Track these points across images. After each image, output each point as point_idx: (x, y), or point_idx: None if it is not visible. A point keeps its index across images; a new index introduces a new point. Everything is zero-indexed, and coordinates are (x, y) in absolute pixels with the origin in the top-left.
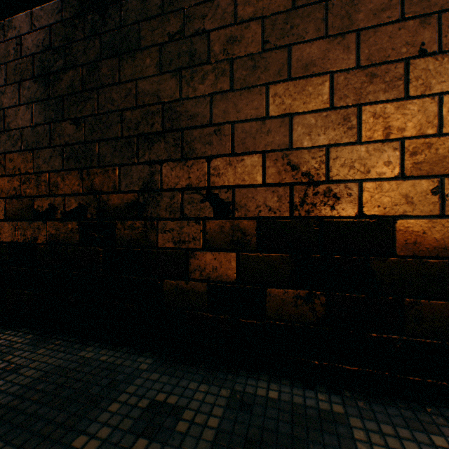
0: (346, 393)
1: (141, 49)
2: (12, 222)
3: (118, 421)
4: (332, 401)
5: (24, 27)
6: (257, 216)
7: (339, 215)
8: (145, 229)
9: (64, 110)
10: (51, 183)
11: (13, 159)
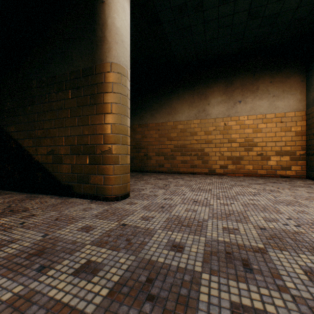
0: (23, 192)
1: None
2: None
3: None
4: (17, 193)
5: None
6: (14, 154)
7: (25, 154)
8: None
9: None
10: None
11: None
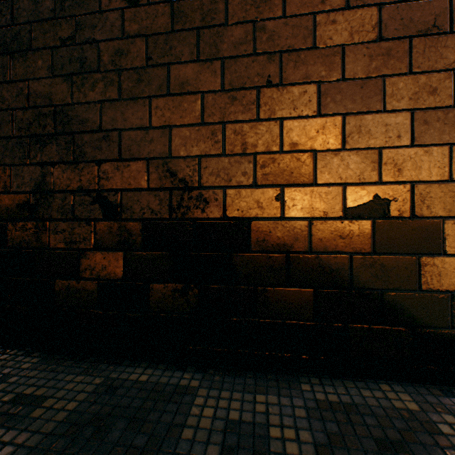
0: (211, 370)
1: (33, 50)
2: None
3: None
4: (194, 378)
5: None
6: (141, 218)
7: (208, 217)
8: (37, 230)
9: None
10: None
11: None
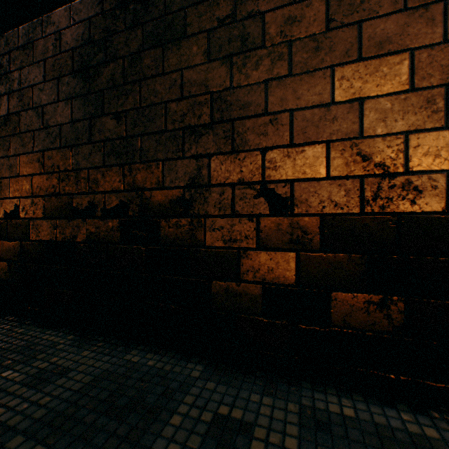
0: (433, 413)
1: (187, 37)
2: (50, 220)
3: (185, 437)
4: (420, 423)
5: (63, 22)
6: (320, 212)
7: (421, 211)
8: (191, 226)
9: (105, 104)
10: (91, 180)
11: (52, 156)
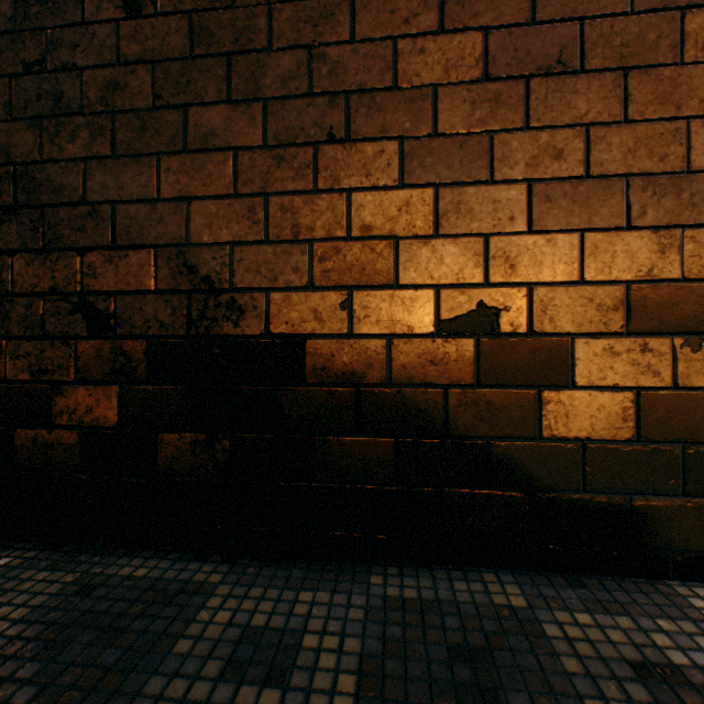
0: (245, 560)
1: None
2: None
3: None
4: (217, 571)
5: None
6: (146, 334)
7: (244, 334)
8: None
9: None
10: None
11: None
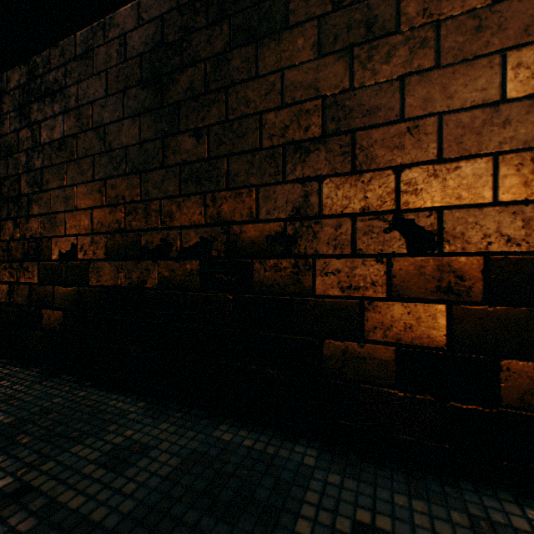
0: None
1: (289, 27)
2: (114, 261)
3: None
4: None
5: (129, 23)
6: (483, 250)
7: None
8: (295, 270)
9: (181, 120)
10: (163, 213)
11: (115, 185)
